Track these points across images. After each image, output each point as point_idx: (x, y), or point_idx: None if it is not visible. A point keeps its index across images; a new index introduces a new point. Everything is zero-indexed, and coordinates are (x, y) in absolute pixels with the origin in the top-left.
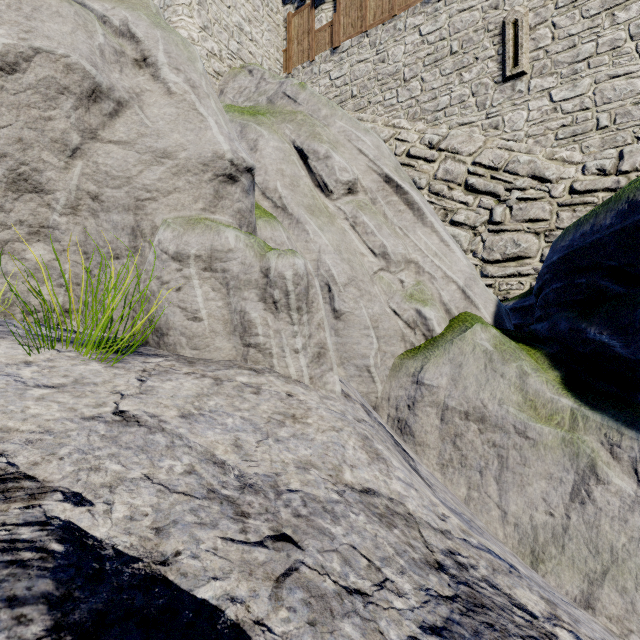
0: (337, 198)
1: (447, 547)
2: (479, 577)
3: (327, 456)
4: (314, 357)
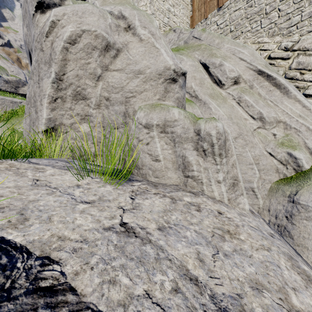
0: (227, 88)
1: None
2: None
3: (269, 275)
4: (230, 186)
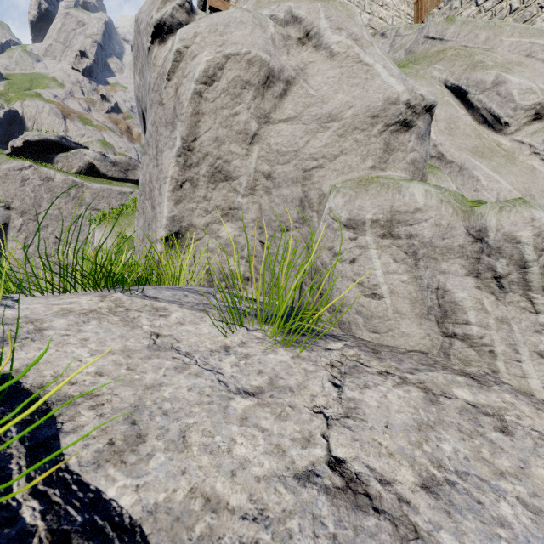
0: (515, 130)
1: None
2: None
3: None
4: None
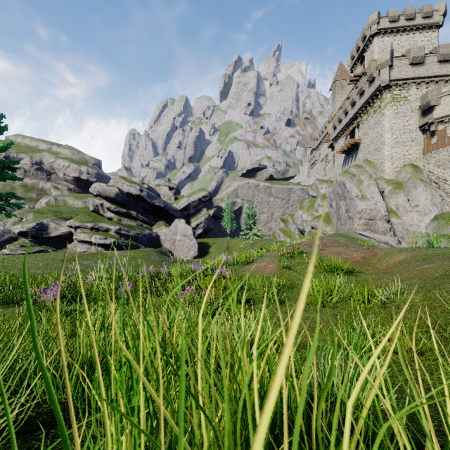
0: (413, 208)
1: (389, 243)
2: (390, 243)
3: (385, 239)
4: (390, 234)
